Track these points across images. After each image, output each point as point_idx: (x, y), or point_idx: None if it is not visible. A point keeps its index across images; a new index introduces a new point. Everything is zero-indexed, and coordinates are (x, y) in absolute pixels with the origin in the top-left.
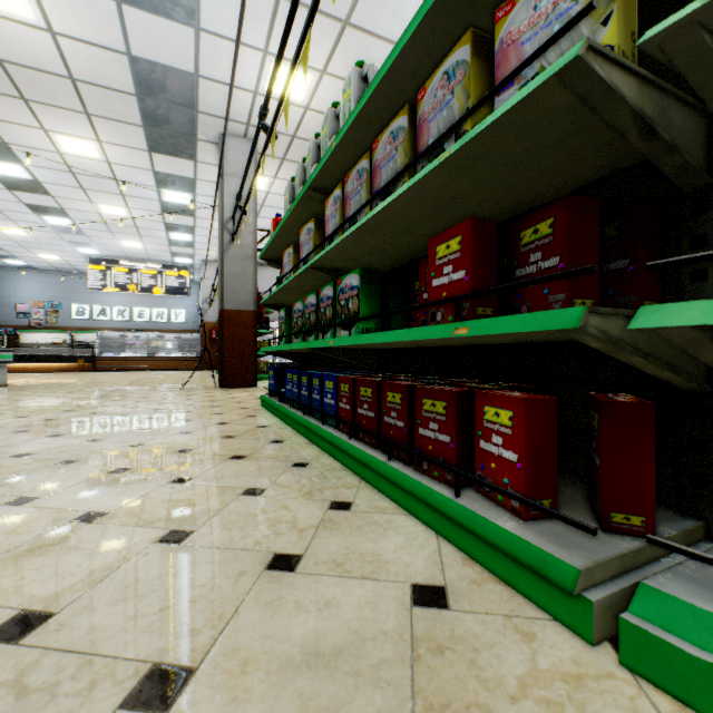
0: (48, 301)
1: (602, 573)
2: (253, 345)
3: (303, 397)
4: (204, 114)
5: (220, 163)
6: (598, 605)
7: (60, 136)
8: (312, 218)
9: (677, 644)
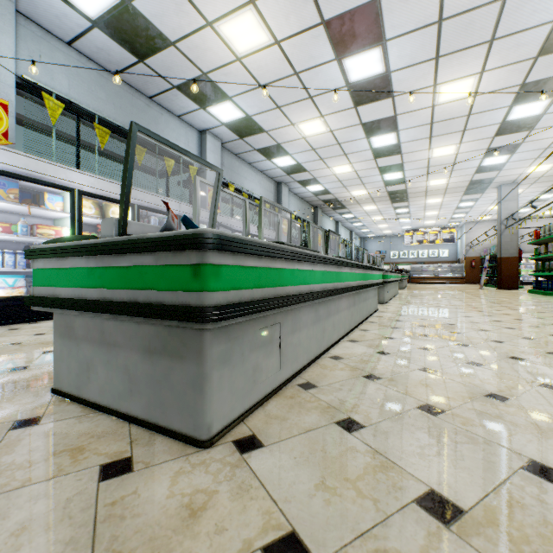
0: (380, 251)
1: None
2: (516, 272)
3: (548, 287)
4: (493, 183)
5: (501, 200)
6: None
7: (429, 200)
8: (552, 242)
9: None
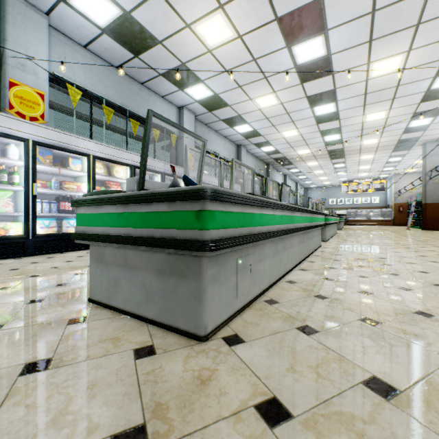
0: (321, 198)
1: None
2: None
3: None
4: (419, 141)
5: (425, 155)
6: None
7: (363, 156)
8: None
9: None
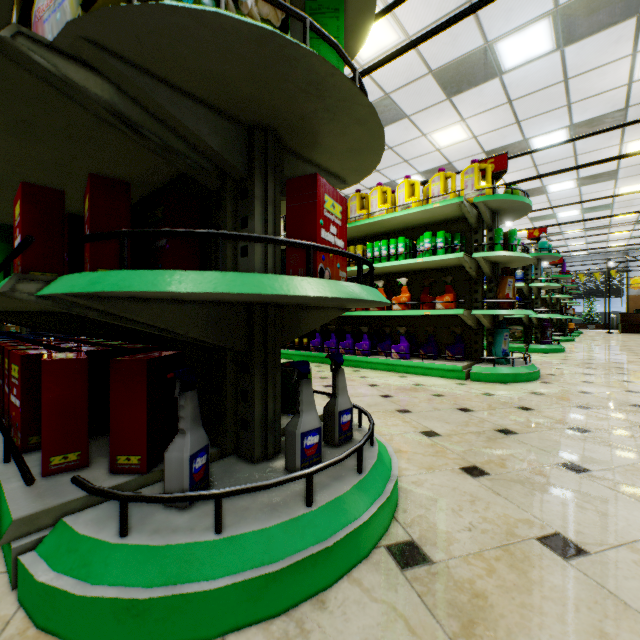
0: None
1: (54, 516)
2: None
3: None
4: None
5: None
6: (24, 549)
7: None
8: None
9: (36, 572)
